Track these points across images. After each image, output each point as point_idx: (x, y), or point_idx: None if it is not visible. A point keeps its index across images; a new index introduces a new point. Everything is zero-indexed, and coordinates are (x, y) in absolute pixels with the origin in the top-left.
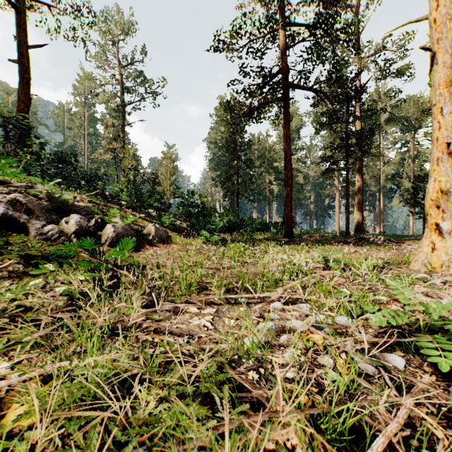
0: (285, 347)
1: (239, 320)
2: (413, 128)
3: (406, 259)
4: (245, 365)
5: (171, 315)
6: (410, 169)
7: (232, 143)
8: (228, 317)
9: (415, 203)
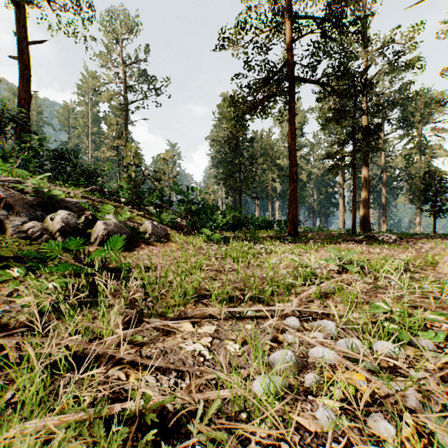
0: (314, 395)
1: (246, 345)
2: (420, 124)
3: (429, 260)
4: (258, 434)
5: (159, 335)
6: (417, 166)
7: (235, 139)
8: (231, 339)
9: (425, 200)
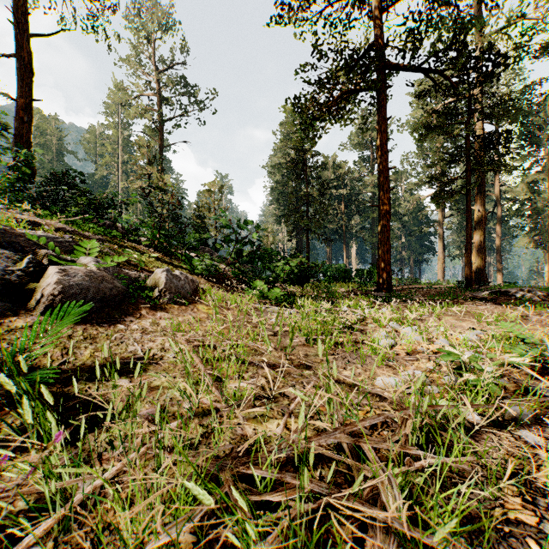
0: None
1: None
2: (548, 141)
3: None
4: None
5: None
6: (544, 197)
7: (300, 162)
8: None
9: None
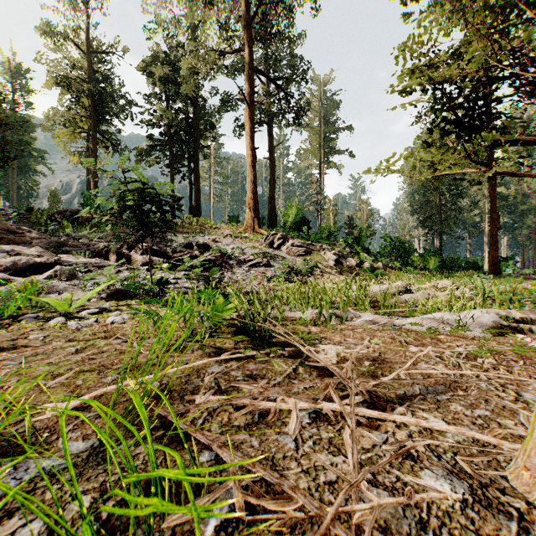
0: None
1: None
2: None
3: None
4: None
5: None
6: None
7: None
8: None
9: None
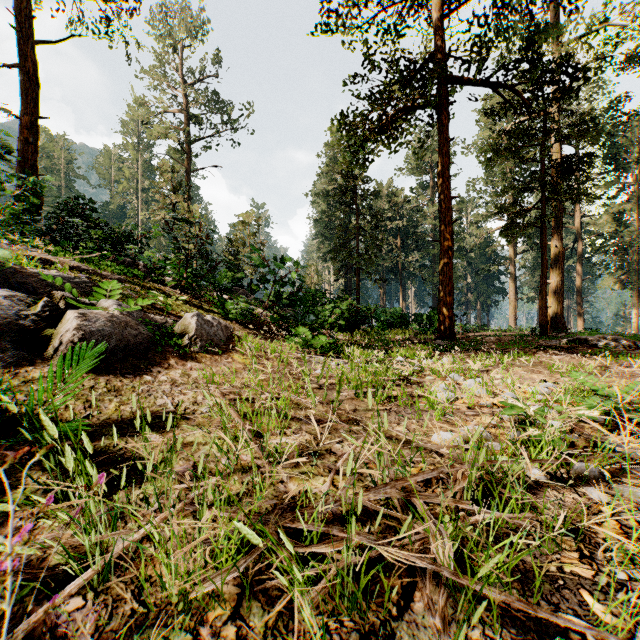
0: None
1: None
2: (637, 165)
3: None
4: None
5: None
6: (632, 230)
7: (349, 190)
8: None
9: None
